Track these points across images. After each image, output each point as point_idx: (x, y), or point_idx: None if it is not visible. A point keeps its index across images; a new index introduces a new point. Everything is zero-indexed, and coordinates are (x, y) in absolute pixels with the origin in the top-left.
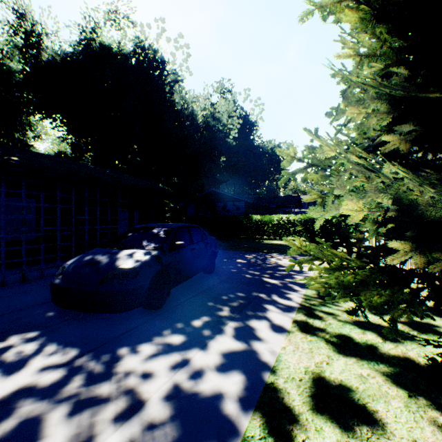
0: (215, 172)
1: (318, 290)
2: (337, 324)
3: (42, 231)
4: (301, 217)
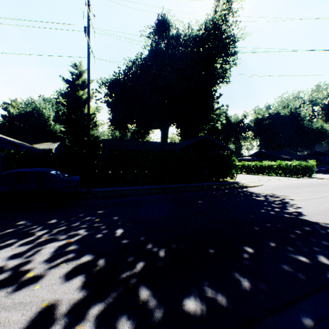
0: None
1: None
2: None
3: None
4: None
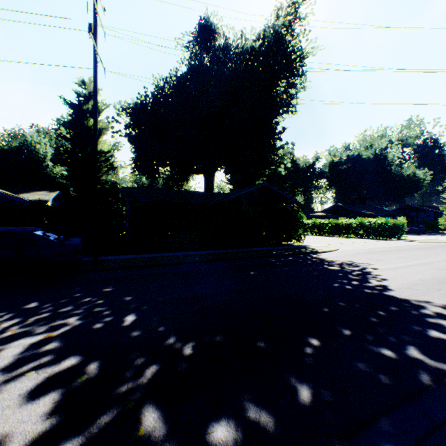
0: None
1: None
2: None
3: None
4: None
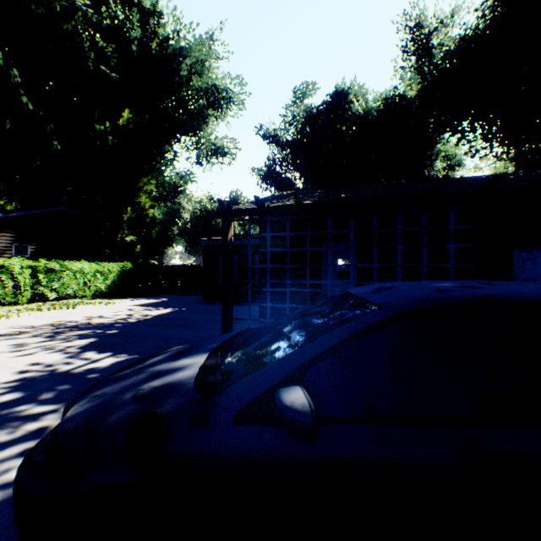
0: None
1: None
2: None
3: (308, 285)
4: None
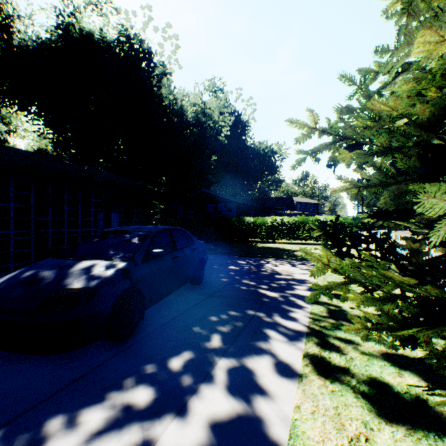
0: (206, 172)
1: (325, 305)
2: (361, 360)
3: None
4: (295, 219)
